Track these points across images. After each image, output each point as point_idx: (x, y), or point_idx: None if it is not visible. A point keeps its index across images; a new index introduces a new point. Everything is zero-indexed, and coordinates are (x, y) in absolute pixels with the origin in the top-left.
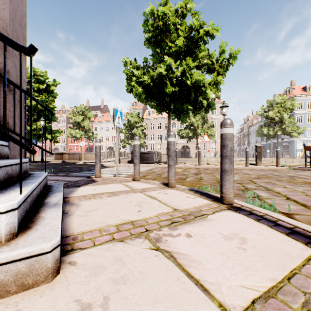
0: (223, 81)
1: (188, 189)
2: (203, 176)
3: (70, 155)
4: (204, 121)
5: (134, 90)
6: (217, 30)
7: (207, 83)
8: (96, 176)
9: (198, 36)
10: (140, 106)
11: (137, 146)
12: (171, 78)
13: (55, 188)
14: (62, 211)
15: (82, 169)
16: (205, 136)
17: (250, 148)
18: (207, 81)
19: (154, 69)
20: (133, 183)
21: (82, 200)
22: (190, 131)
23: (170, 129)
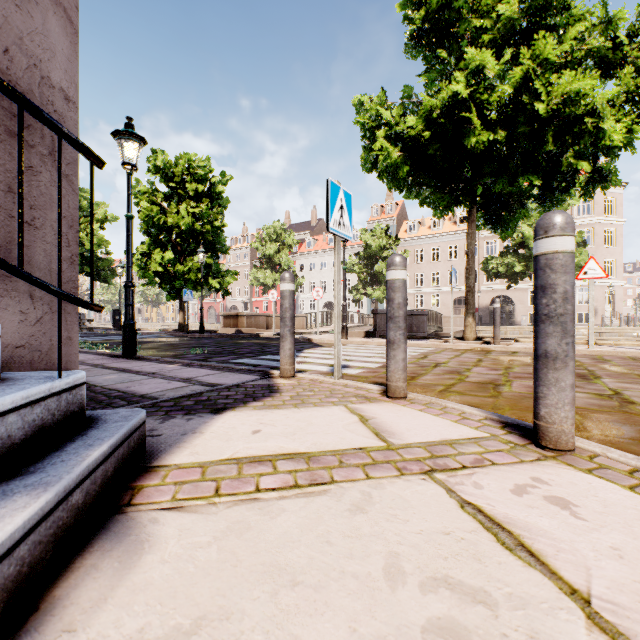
0: None
1: None
2: (620, 386)
3: (250, 318)
4: None
5: (381, 159)
6: None
7: (604, 101)
8: (283, 373)
9: None
10: (391, 214)
11: (399, 288)
12: (485, 108)
13: (71, 450)
14: None
15: (265, 350)
16: (590, 263)
17: None
18: (605, 95)
19: (433, 95)
20: (388, 411)
21: (179, 507)
22: (518, 260)
23: (473, 250)
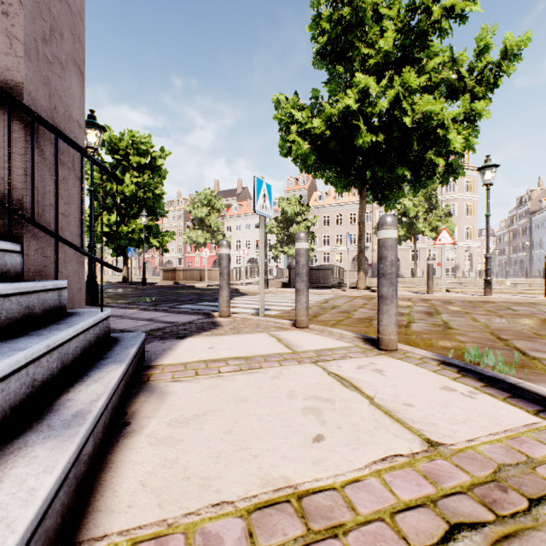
0: (488, 112)
1: (436, 360)
2: (449, 319)
3: (186, 272)
4: (430, 206)
5: (294, 149)
6: (474, 0)
7: (449, 119)
8: (222, 313)
9: (428, 22)
10: (304, 185)
11: (303, 254)
12: (369, 117)
13: (118, 350)
14: (100, 432)
15: (202, 298)
16: (443, 233)
17: (534, 258)
18: (450, 115)
19: (332, 104)
20: (295, 335)
21: (178, 380)
22: (401, 226)
23: (364, 220)
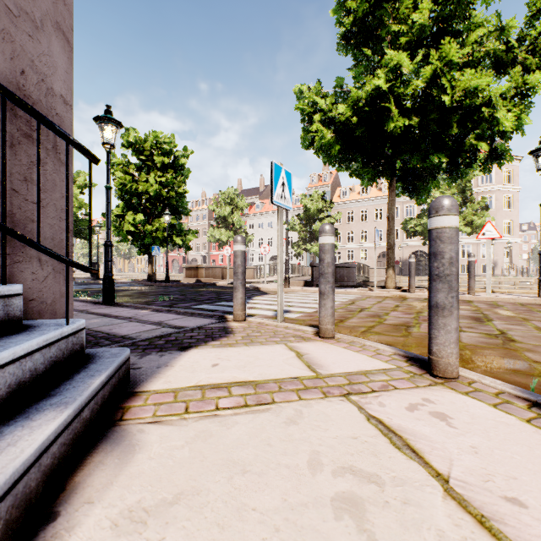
0: None
1: (523, 399)
2: (506, 327)
3: (208, 270)
4: (464, 199)
5: (317, 139)
6: None
7: (497, 94)
8: (236, 317)
9: None
10: (327, 181)
11: (328, 250)
12: (401, 99)
13: (78, 379)
14: None
15: (221, 297)
16: (488, 226)
17: None
18: (498, 90)
19: (359, 87)
20: (319, 348)
21: (158, 421)
22: None
23: (393, 214)
